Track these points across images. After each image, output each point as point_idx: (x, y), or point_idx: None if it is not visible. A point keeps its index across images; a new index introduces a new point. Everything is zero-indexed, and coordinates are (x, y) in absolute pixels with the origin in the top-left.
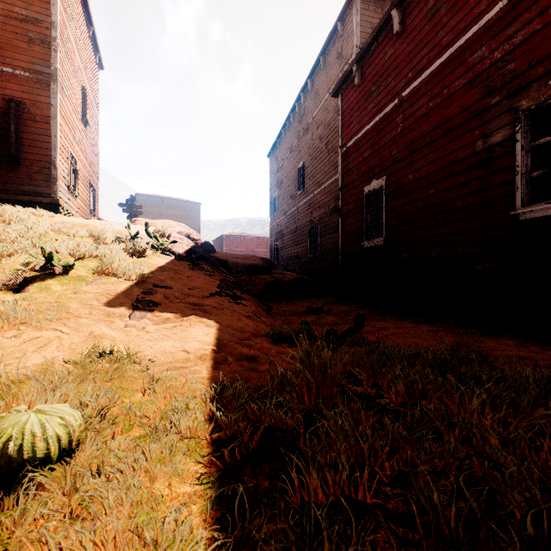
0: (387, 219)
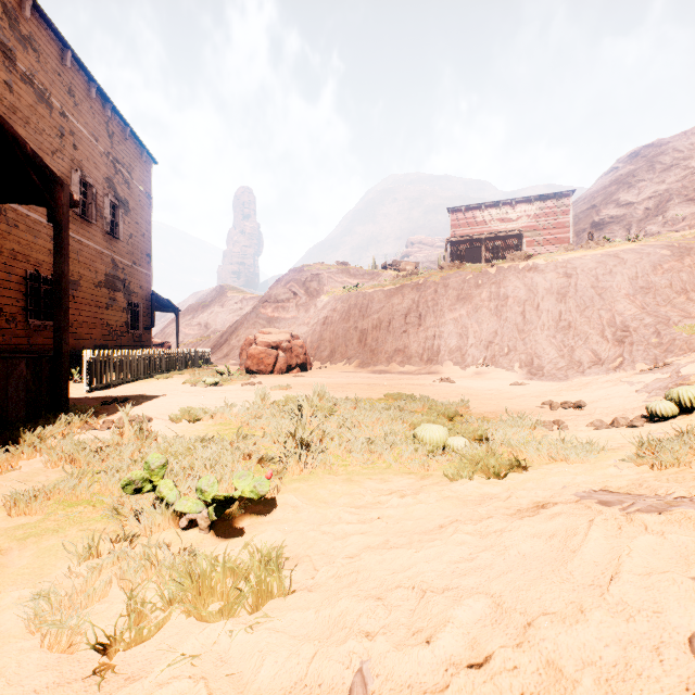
0: None
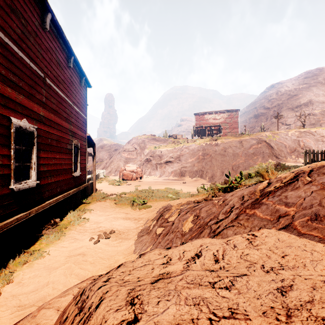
0: (36, 164)
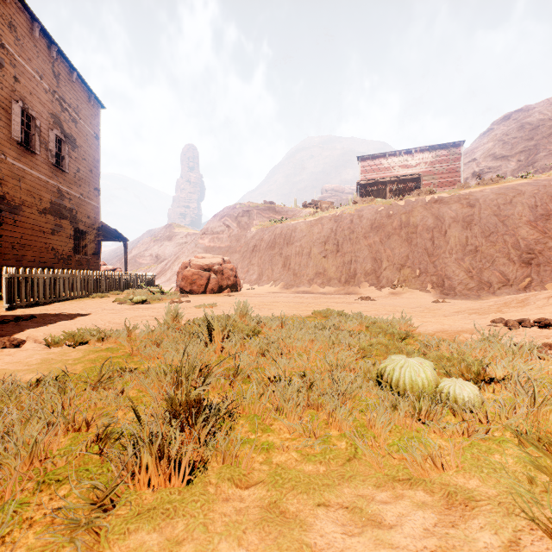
0: None
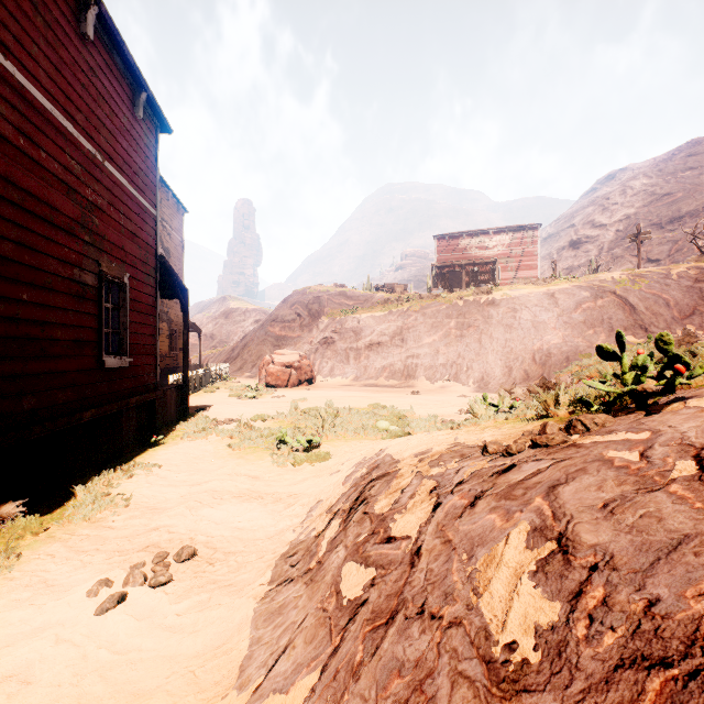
0: None
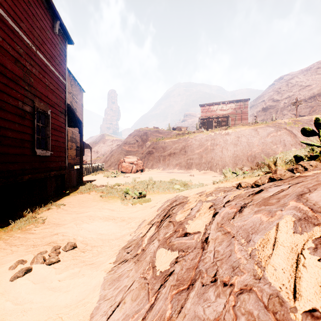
0: None
